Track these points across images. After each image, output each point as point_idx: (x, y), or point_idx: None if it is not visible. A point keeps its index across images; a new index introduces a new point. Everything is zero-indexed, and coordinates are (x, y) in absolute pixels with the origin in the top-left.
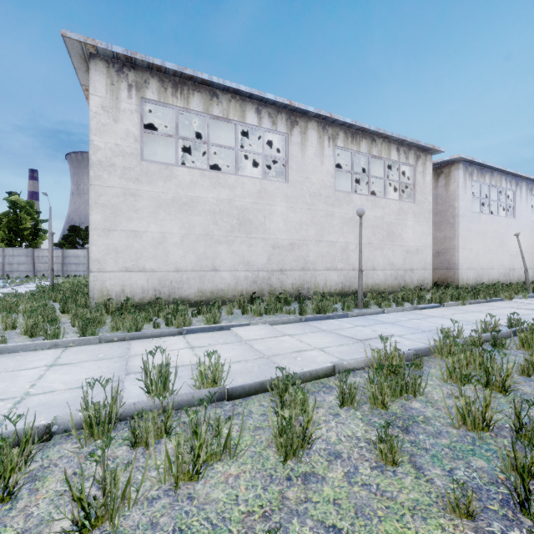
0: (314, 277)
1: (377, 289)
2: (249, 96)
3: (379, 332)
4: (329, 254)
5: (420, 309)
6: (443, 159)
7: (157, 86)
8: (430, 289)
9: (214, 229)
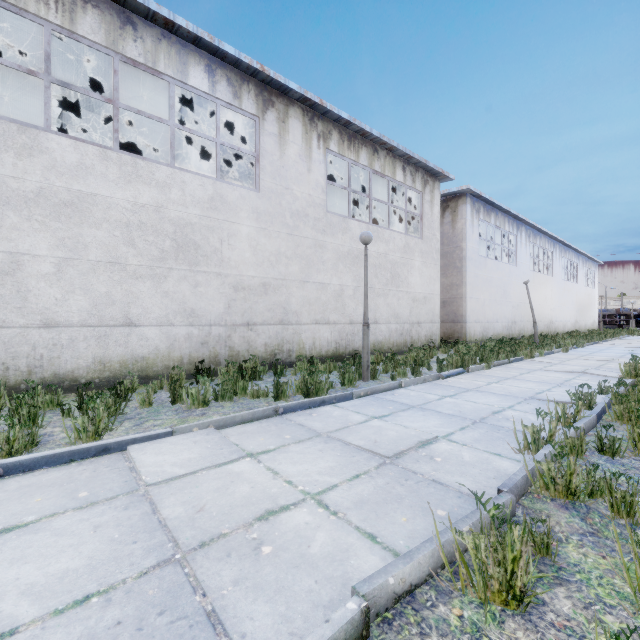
0: (298, 334)
1: (380, 349)
2: (194, 41)
3: (412, 431)
4: (318, 302)
5: (444, 379)
6: (450, 190)
7: None
8: (441, 348)
9: (127, 253)
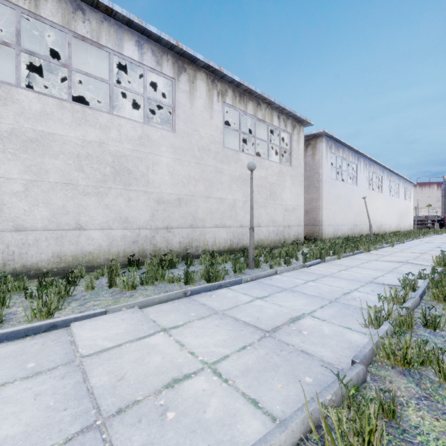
0: (204, 234)
1: (262, 245)
2: (128, 23)
3: (285, 310)
4: (218, 211)
5: (307, 267)
6: (311, 133)
7: None
8: (305, 244)
9: (78, 176)
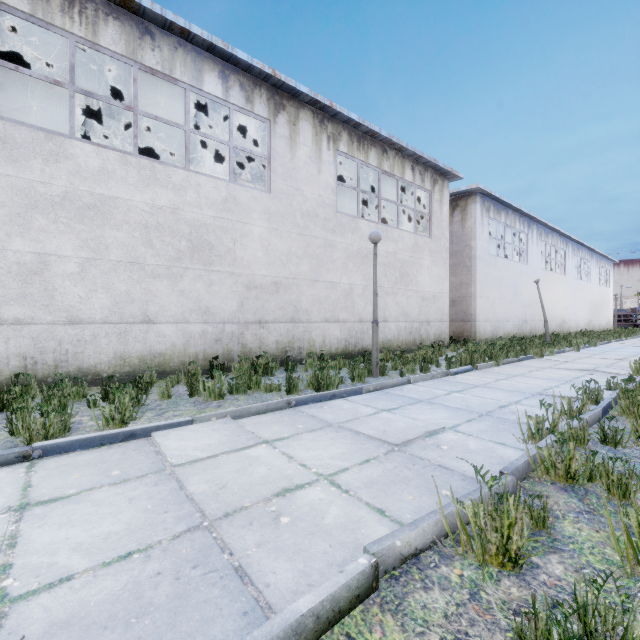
0: (309, 332)
1: (389, 347)
2: (209, 48)
3: (419, 423)
4: (328, 300)
5: (452, 375)
6: (459, 189)
7: None
8: (450, 346)
9: (145, 253)
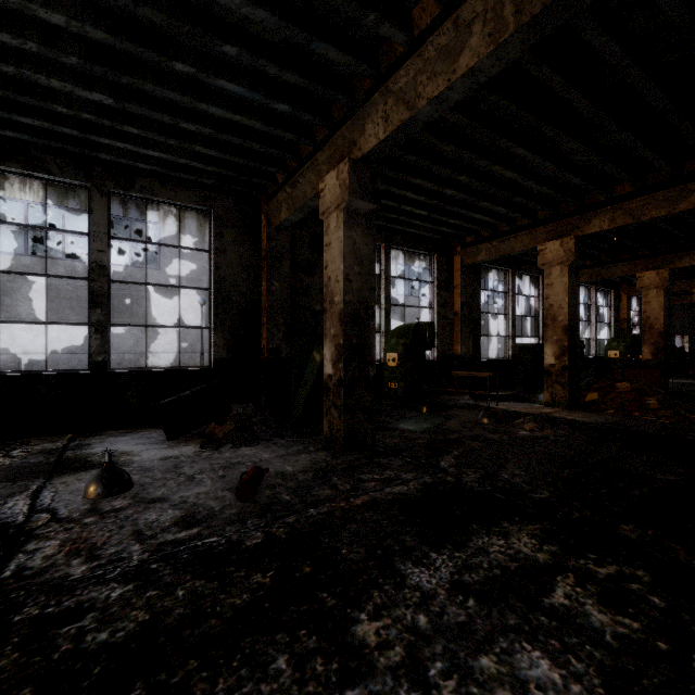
0: (194, 359)
1: None
2: None
3: None
4: None
5: None
6: None
7: (2, 182)
8: None
9: (70, 314)
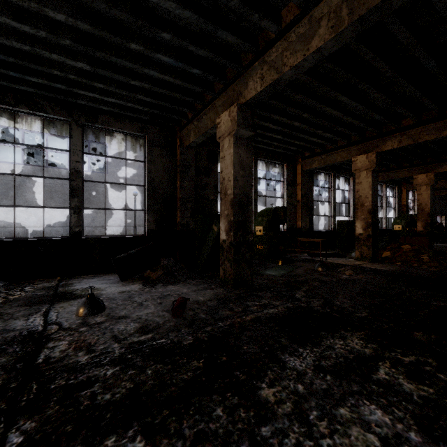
0: (129, 230)
1: None
2: None
3: None
4: (140, 217)
5: None
6: None
7: (8, 117)
8: None
9: (51, 201)
